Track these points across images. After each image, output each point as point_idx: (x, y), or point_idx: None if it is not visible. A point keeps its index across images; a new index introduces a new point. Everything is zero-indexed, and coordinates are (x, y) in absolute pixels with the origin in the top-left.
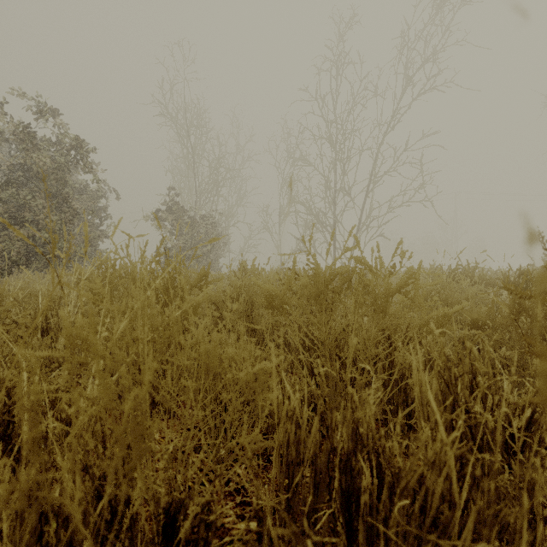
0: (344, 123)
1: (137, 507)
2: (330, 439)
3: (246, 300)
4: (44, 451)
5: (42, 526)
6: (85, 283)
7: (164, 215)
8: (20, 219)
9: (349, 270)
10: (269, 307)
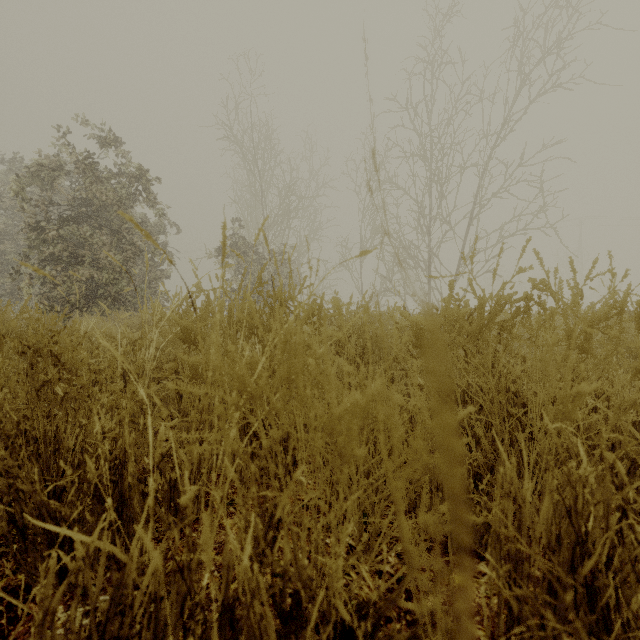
0: (441, 136)
1: (341, 613)
2: (575, 528)
3: (357, 343)
4: (184, 522)
5: (184, 623)
6: (175, 319)
7: (230, 252)
8: (80, 257)
9: (526, 297)
10: (418, 345)
